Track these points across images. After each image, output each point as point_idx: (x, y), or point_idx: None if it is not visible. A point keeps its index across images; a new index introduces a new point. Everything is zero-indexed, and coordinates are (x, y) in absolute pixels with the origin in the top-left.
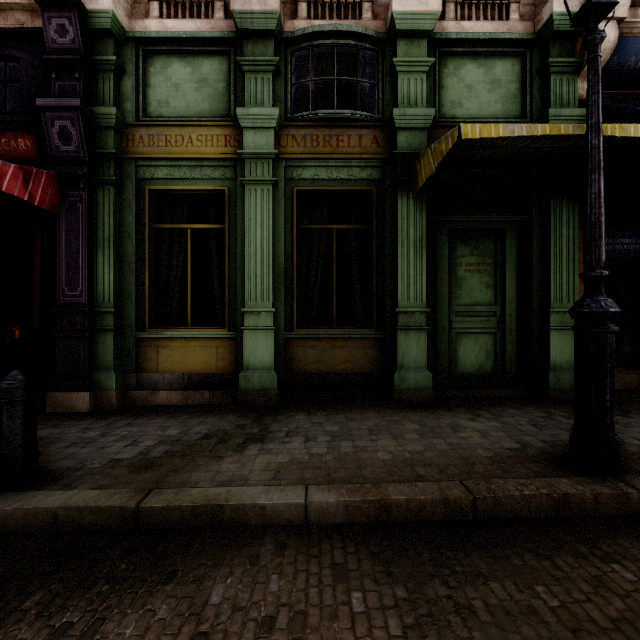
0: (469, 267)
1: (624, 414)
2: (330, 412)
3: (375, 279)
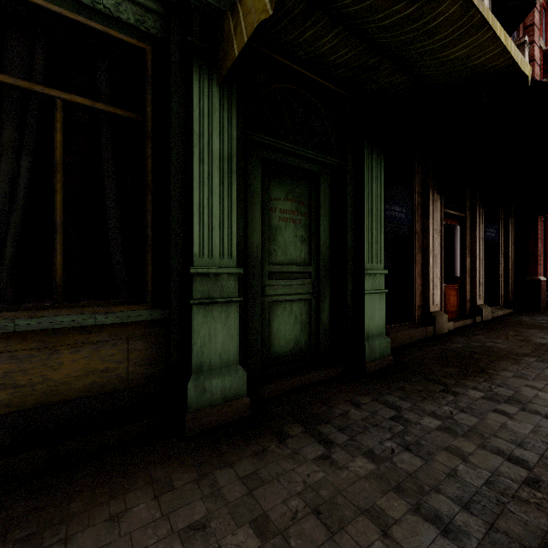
0: (284, 214)
1: (448, 389)
2: (19, 544)
3: (151, 214)
